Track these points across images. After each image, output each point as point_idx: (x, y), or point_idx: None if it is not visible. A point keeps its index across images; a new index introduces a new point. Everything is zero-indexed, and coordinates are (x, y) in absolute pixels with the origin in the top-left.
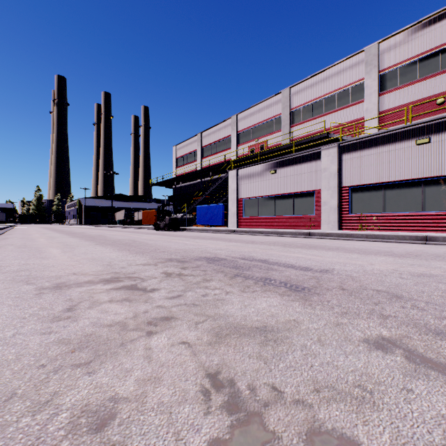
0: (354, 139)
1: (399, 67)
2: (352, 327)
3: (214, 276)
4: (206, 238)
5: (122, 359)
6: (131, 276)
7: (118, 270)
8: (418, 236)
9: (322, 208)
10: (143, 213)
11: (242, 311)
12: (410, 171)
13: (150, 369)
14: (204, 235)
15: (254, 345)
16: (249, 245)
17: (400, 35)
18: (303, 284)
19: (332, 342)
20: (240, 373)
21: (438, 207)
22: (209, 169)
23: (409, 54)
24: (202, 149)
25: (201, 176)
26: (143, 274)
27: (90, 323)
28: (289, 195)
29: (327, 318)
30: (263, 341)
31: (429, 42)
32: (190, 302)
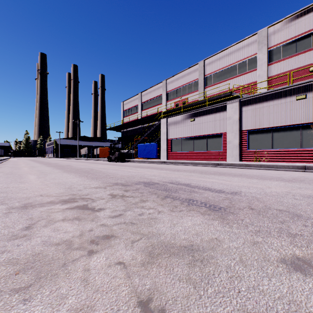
0: (251, 95)
1: (282, 45)
2: (268, 246)
3: (149, 197)
4: (144, 167)
5: (61, 283)
6: (84, 197)
7: (75, 192)
8: (299, 166)
9: (227, 146)
10: (100, 149)
11: (172, 230)
12: (292, 119)
13: (85, 295)
14: (143, 165)
15: (183, 266)
16: (176, 172)
17: (283, 22)
18: (219, 204)
19: (253, 262)
20: (171, 300)
21: (312, 145)
22: (147, 118)
23: (289, 36)
24: (142, 104)
25: (141, 123)
26: (94, 196)
27: (41, 241)
28: (204, 136)
29: (244, 237)
30: (191, 262)
31: (304, 27)
32: (129, 221)
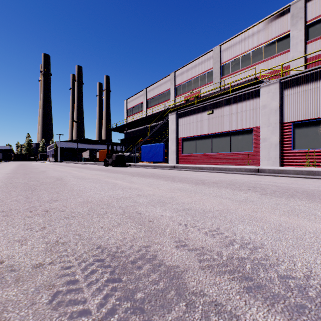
0: (299, 72)
1: None
2: None
3: None
4: (146, 175)
5: None
6: None
7: None
8: None
9: (261, 145)
10: (100, 152)
11: None
12: None
13: None
14: (145, 171)
15: None
16: (204, 189)
17: None
18: None
19: None
20: None
21: None
22: (152, 116)
23: None
24: (147, 101)
25: (146, 123)
26: None
27: None
28: (226, 133)
29: None
30: None
31: None
32: None
